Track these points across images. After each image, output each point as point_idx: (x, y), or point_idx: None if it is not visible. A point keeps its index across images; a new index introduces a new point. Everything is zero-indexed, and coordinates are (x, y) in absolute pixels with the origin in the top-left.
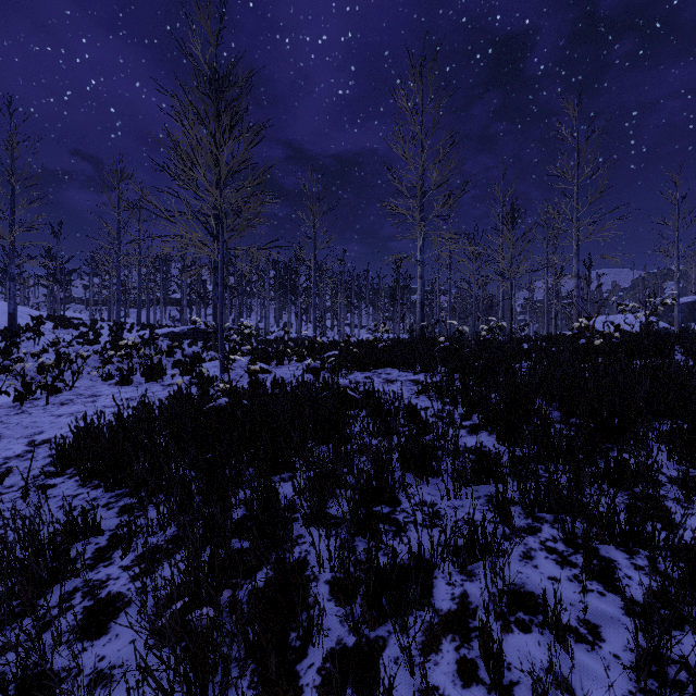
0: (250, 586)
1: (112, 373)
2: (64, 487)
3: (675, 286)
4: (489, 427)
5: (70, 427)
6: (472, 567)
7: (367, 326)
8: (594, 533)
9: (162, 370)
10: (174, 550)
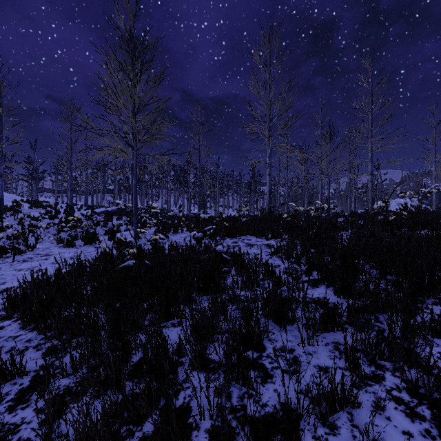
0: (140, 434)
1: (65, 238)
2: (9, 329)
3: (434, 181)
4: (326, 282)
5: (19, 282)
6: (332, 418)
7: (232, 207)
8: (431, 383)
9: (95, 237)
10: (81, 393)
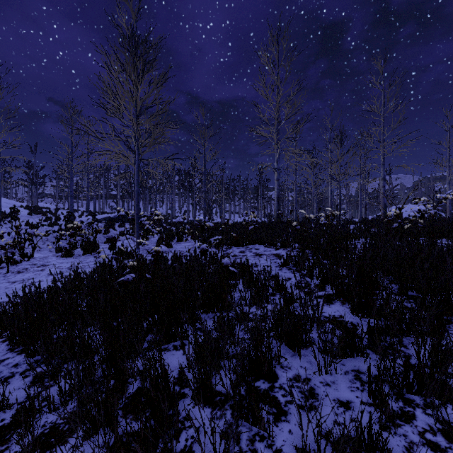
0: None
1: (65, 246)
2: None
3: (447, 186)
4: (341, 297)
5: (9, 297)
6: None
7: (239, 213)
8: None
9: (95, 245)
10: (69, 432)
